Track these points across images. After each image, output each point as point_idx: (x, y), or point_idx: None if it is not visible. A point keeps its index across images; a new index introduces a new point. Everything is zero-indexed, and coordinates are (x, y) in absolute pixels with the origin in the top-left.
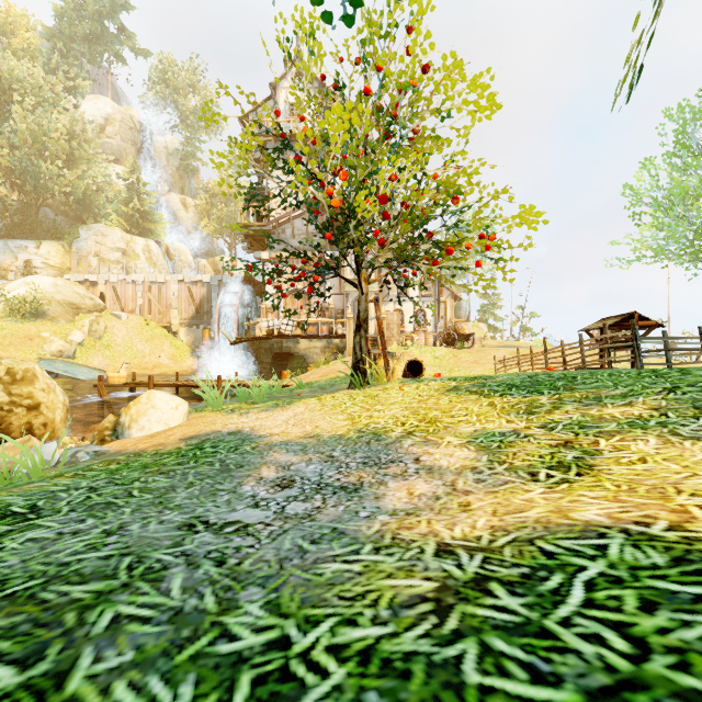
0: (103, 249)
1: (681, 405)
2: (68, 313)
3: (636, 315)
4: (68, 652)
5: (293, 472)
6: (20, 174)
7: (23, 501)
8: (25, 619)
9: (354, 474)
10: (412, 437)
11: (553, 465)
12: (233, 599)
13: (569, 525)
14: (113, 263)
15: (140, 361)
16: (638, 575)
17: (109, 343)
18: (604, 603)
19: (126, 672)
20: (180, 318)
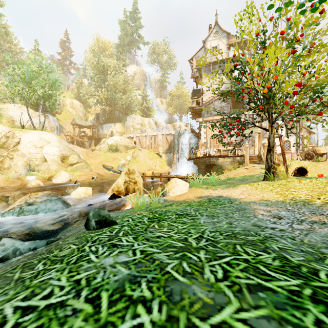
0: (134, 124)
1: None
2: (125, 149)
3: None
4: (276, 252)
5: (275, 213)
6: (110, 100)
7: (177, 211)
8: (244, 242)
9: (313, 217)
10: None
11: None
12: (319, 251)
13: None
14: (137, 129)
15: (149, 167)
16: None
17: (138, 160)
18: None
19: (310, 262)
20: (162, 150)
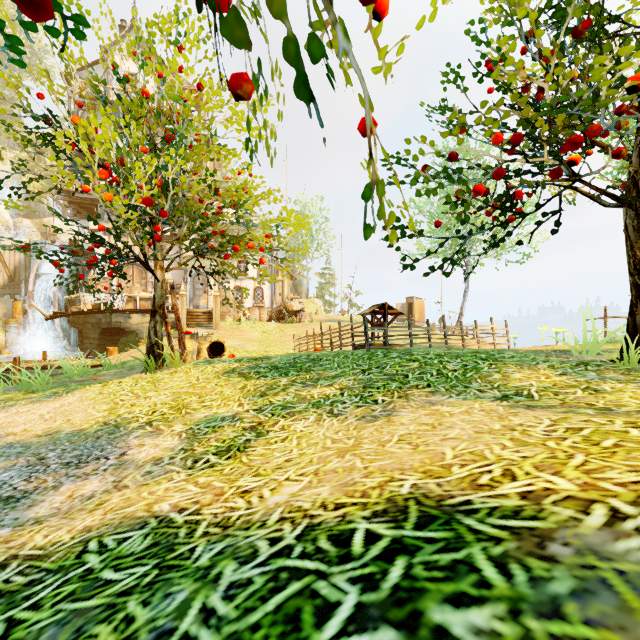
0: None
1: (359, 385)
2: None
3: (387, 305)
4: None
5: None
6: None
7: None
8: None
9: (41, 479)
10: (147, 427)
11: (221, 450)
12: None
13: (138, 518)
14: None
15: None
16: (108, 565)
17: None
18: (42, 602)
19: None
20: None
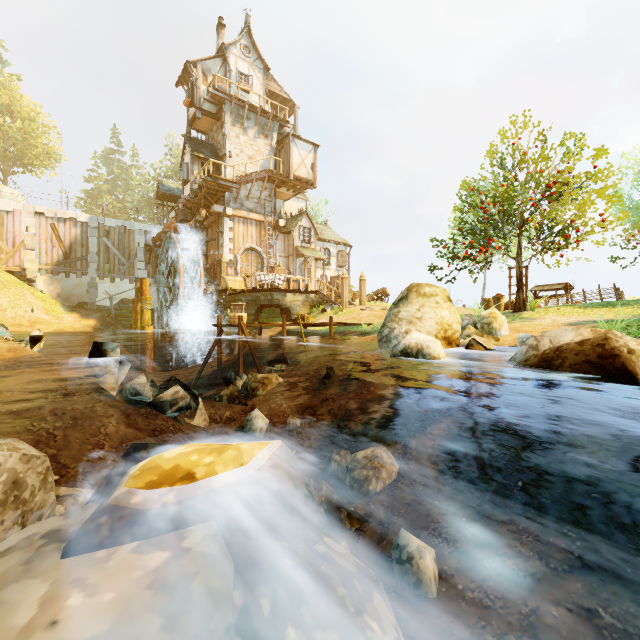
0: None
1: None
2: None
3: (568, 284)
4: None
5: None
6: None
7: None
8: None
9: None
10: None
11: None
12: None
13: None
14: None
15: (2, 315)
16: None
17: None
18: None
19: None
20: (37, 262)
